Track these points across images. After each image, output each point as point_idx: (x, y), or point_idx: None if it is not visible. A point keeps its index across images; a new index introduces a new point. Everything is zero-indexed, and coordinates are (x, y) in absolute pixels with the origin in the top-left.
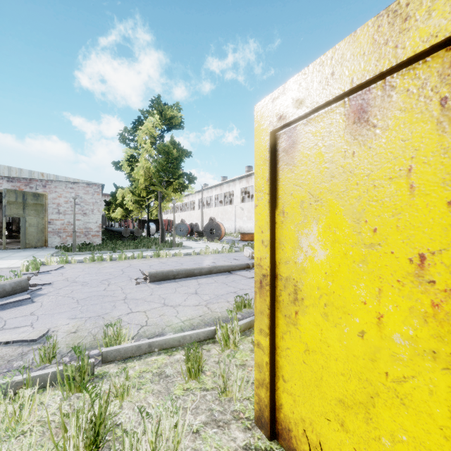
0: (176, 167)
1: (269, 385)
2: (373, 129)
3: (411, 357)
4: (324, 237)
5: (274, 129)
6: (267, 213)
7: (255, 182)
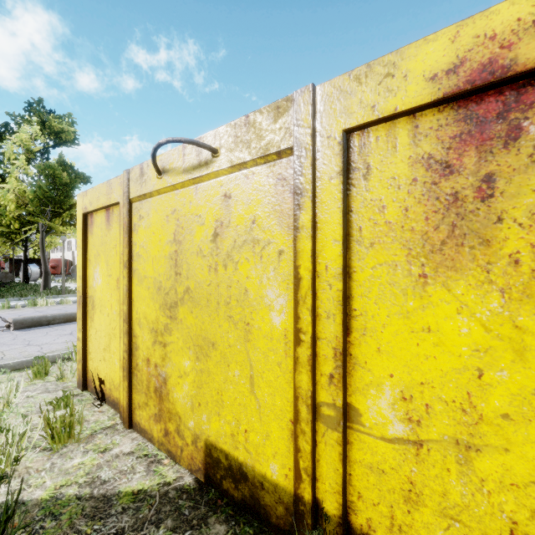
0: (66, 195)
1: (82, 359)
2: (111, 226)
3: (117, 318)
4: (101, 273)
5: (84, 213)
6: (81, 260)
7: (77, 241)
